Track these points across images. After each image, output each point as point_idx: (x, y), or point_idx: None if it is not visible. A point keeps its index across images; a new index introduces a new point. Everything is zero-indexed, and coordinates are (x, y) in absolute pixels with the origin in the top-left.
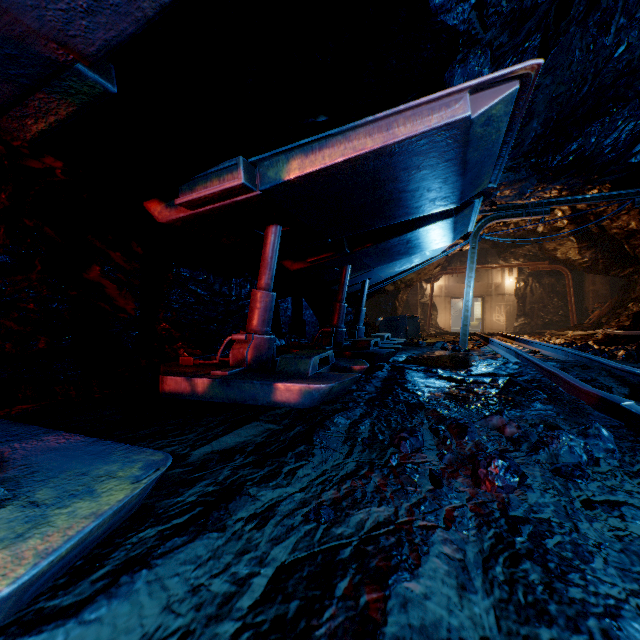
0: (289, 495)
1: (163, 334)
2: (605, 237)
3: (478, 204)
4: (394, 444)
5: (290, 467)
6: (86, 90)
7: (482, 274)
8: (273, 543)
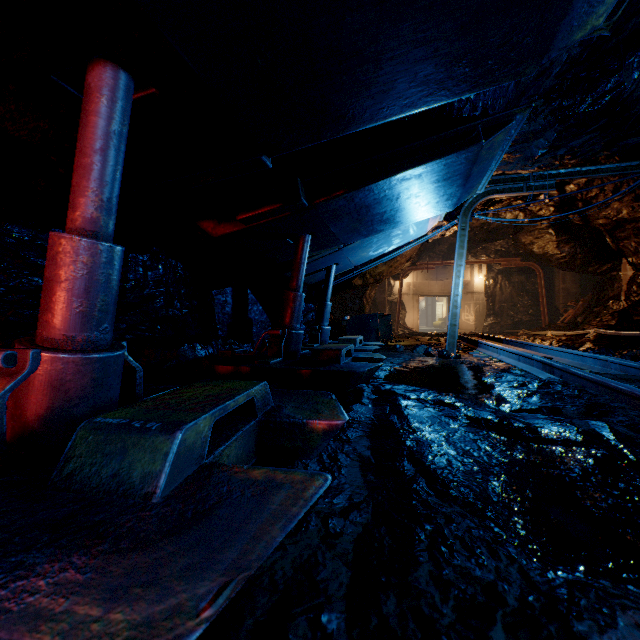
0: None
1: None
2: (585, 230)
3: (516, 128)
4: None
5: None
6: None
7: (451, 271)
8: None
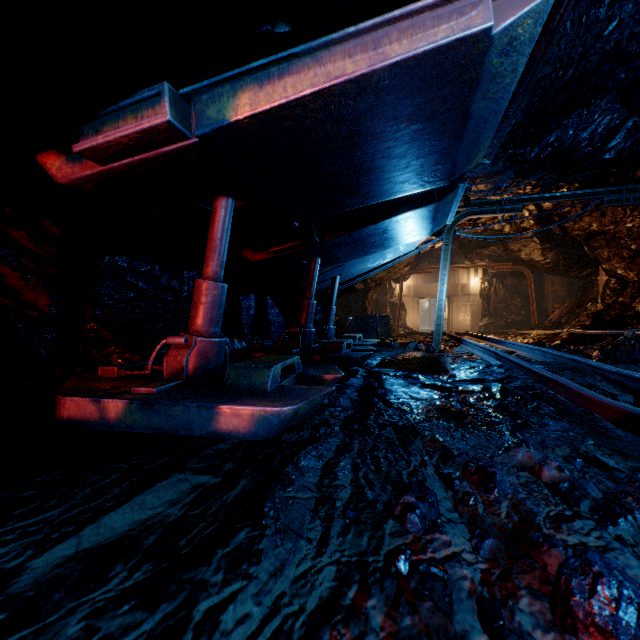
0: None
1: (90, 336)
2: (566, 239)
3: (462, 190)
4: (394, 515)
5: (209, 603)
6: None
7: (449, 274)
8: None
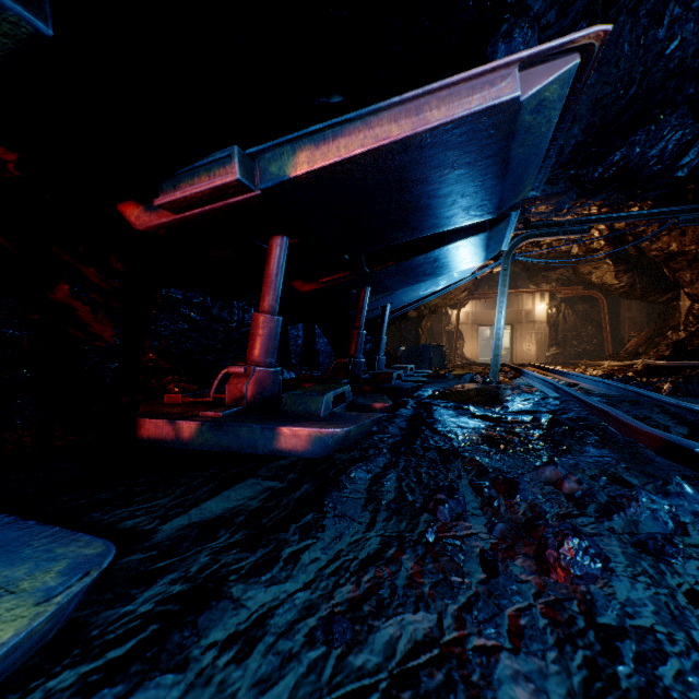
0: (288, 596)
1: (149, 366)
2: (643, 260)
3: (515, 218)
4: (429, 509)
5: (292, 549)
6: (7, 29)
7: (512, 300)
8: (259, 690)
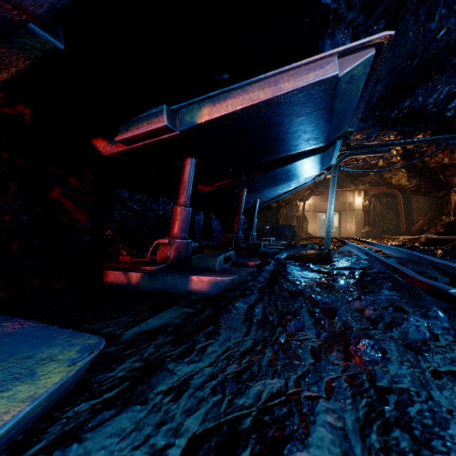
0: (200, 369)
1: (108, 239)
2: (426, 169)
3: (339, 144)
4: (281, 324)
5: (201, 345)
6: (39, 46)
7: (339, 195)
8: (186, 414)
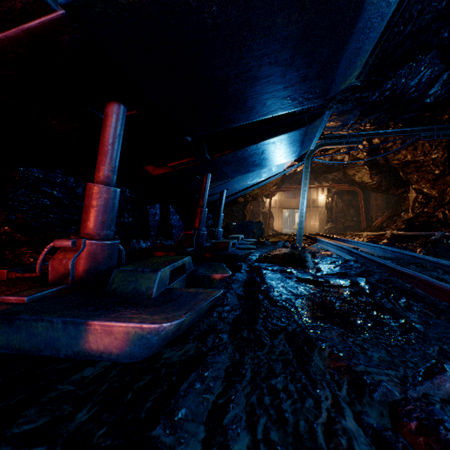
0: None
1: (3, 238)
2: (387, 167)
3: (327, 117)
4: None
5: None
6: None
7: None
8: None
